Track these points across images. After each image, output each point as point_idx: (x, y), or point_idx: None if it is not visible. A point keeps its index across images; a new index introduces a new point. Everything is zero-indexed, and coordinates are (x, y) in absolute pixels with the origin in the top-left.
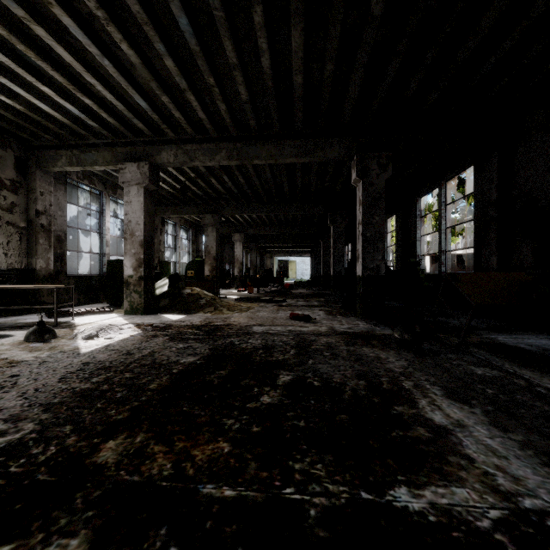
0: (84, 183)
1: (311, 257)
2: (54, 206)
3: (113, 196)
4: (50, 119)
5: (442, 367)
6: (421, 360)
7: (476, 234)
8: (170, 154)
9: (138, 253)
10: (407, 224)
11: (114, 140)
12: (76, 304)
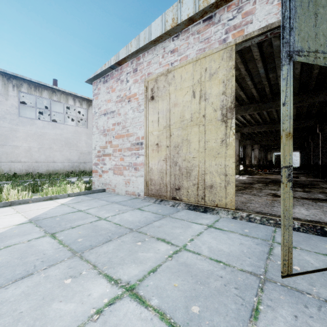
0: None
1: (300, 153)
2: None
3: None
4: None
5: None
6: None
7: None
8: (246, 129)
9: (236, 158)
10: None
11: None
12: None
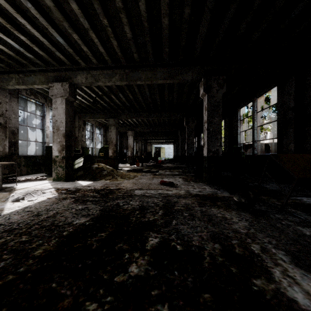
0: (31, 98)
1: (174, 145)
2: (9, 111)
3: (51, 106)
4: (0, 51)
5: (276, 227)
6: (257, 220)
7: (278, 129)
8: (83, 77)
9: (62, 141)
10: (232, 125)
11: (46, 68)
12: (26, 174)
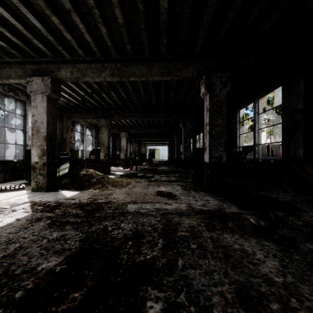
0: (10, 94)
1: (168, 146)
2: None
3: None
4: None
5: None
6: (289, 256)
7: (283, 133)
8: (67, 71)
9: (42, 145)
10: (230, 127)
11: (24, 59)
12: (2, 181)
